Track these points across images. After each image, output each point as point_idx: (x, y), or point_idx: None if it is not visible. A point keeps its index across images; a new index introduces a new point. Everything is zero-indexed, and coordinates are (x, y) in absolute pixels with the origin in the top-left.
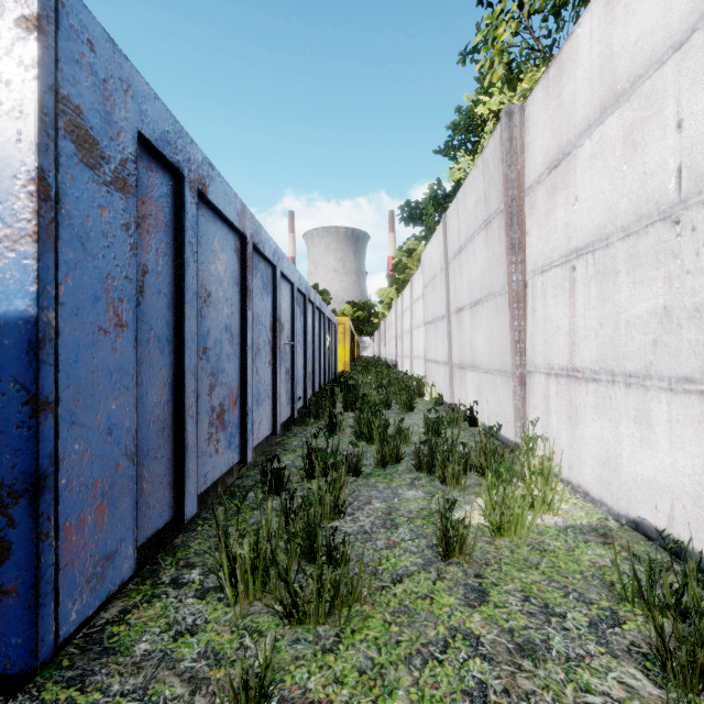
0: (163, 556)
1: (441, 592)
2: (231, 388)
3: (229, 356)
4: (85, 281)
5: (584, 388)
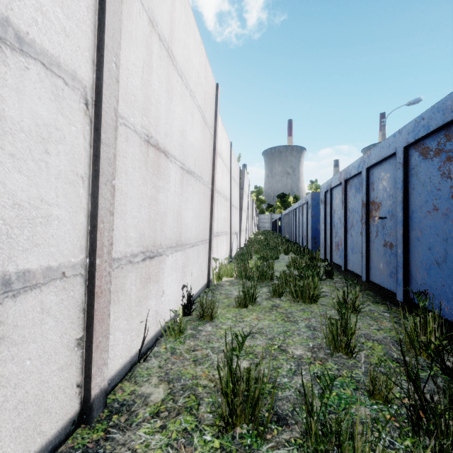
0: (336, 271)
1: (275, 268)
2: (341, 239)
3: (340, 228)
4: (321, 218)
5: (219, 238)
